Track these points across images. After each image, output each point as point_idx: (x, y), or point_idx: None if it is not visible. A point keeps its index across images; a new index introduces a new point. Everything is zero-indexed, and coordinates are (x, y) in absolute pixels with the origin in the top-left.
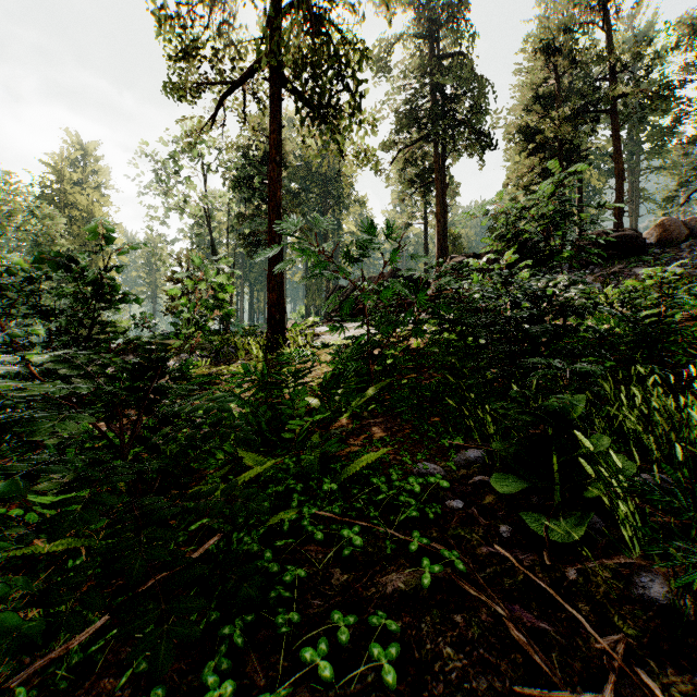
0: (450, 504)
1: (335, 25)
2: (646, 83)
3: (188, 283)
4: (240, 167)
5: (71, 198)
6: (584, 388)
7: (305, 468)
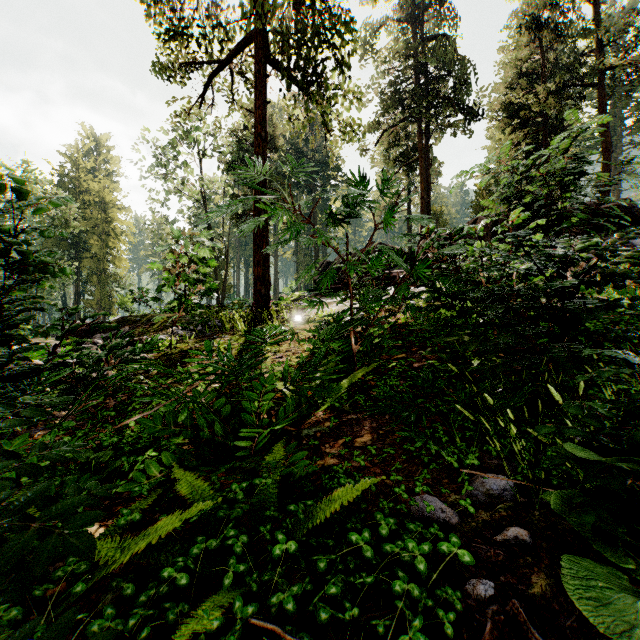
0: (475, 591)
1: None
2: (628, 60)
3: (170, 257)
4: (233, 151)
5: (85, 185)
6: None
7: (258, 499)
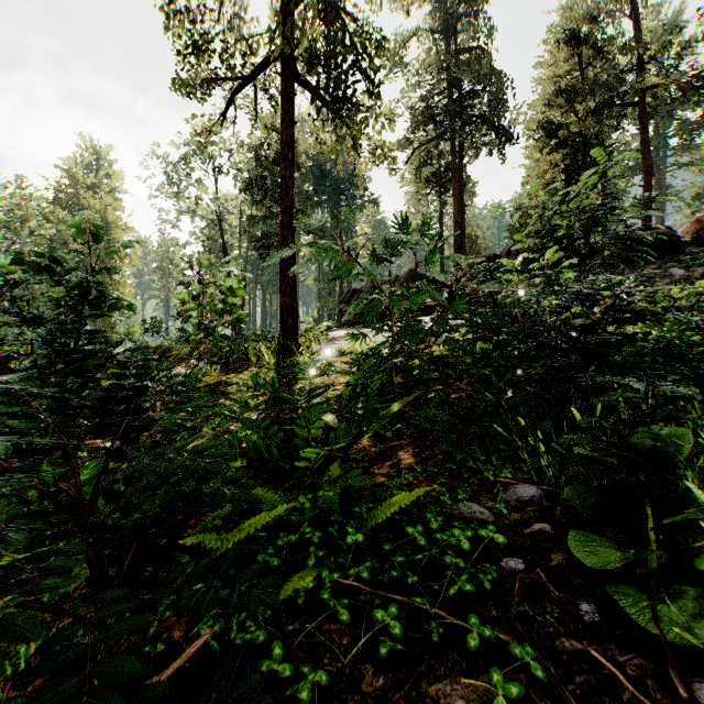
0: (507, 565)
1: (351, 14)
2: (672, 75)
3: (197, 287)
4: (252, 168)
5: (84, 202)
6: (672, 416)
7: (323, 508)
